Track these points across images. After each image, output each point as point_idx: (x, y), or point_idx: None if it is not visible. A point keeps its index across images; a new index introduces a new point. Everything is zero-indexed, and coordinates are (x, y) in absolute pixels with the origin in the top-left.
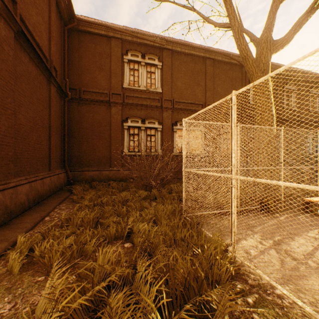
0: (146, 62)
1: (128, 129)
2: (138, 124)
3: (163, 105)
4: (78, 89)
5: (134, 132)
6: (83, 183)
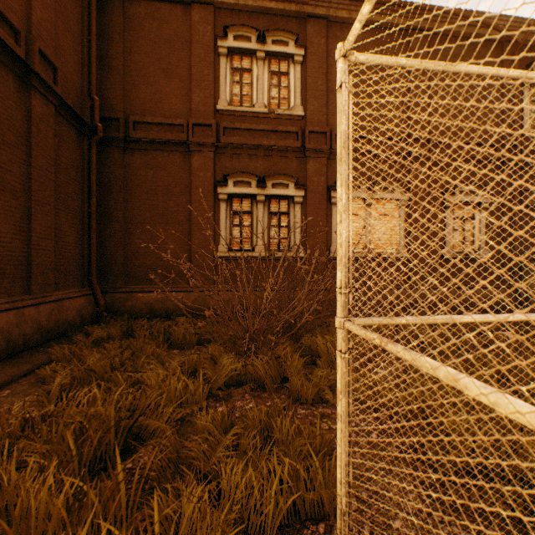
0: (267, 51)
1: (228, 201)
2: (249, 190)
3: (306, 144)
4: (121, 120)
5: (243, 208)
6: (123, 319)
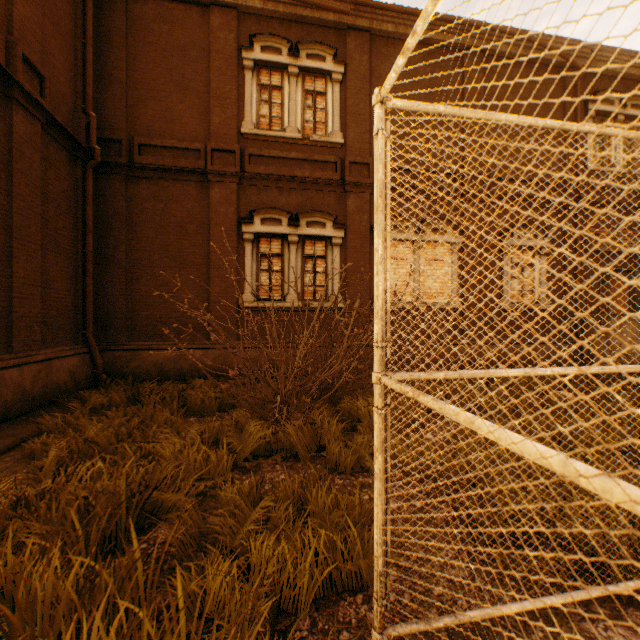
0: (301, 66)
1: (255, 241)
2: (280, 229)
3: (346, 177)
4: (124, 141)
5: (272, 250)
6: (127, 382)
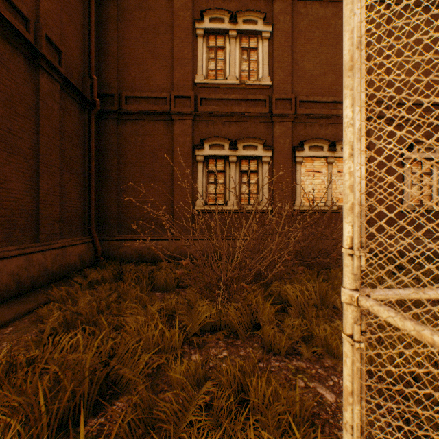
0: (239, 29)
1: (204, 162)
2: (223, 152)
3: (273, 110)
4: (115, 95)
5: (217, 168)
6: (116, 263)
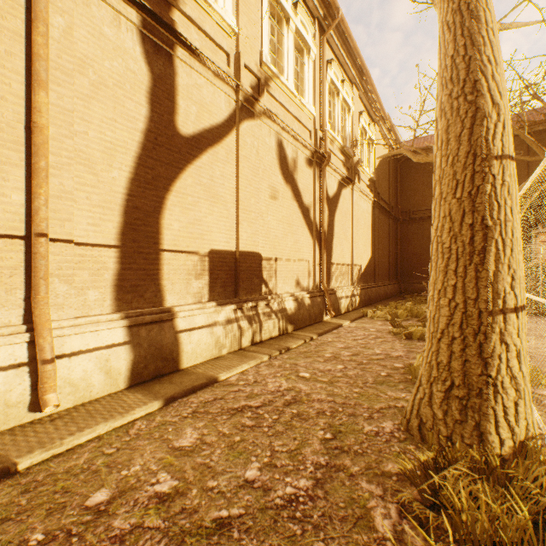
0: None
1: None
2: None
3: None
4: (407, 212)
5: None
6: (412, 293)
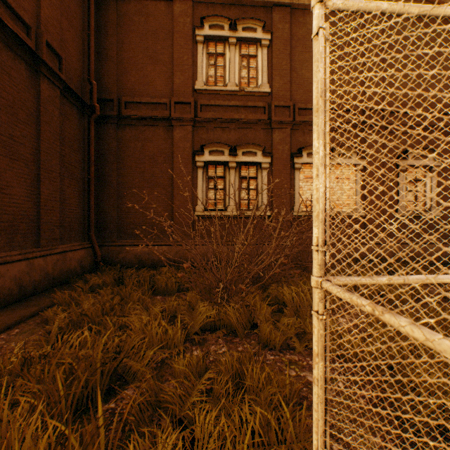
0: (238, 37)
1: (204, 167)
2: (223, 158)
3: (272, 117)
4: (115, 100)
5: (217, 174)
6: (116, 268)
